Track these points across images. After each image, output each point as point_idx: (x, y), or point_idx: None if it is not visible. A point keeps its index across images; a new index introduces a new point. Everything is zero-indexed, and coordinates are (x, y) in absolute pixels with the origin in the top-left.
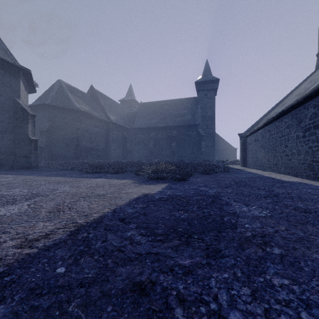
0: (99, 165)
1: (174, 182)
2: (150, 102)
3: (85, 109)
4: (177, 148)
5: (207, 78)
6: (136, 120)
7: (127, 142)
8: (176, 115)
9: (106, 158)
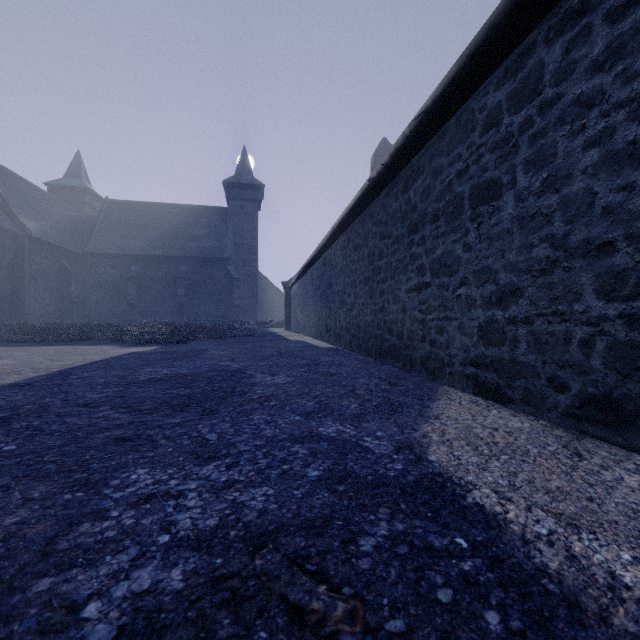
0: (38, 329)
1: (169, 345)
2: (129, 201)
3: None
4: (188, 299)
5: (245, 179)
6: (94, 236)
7: (71, 282)
8: (186, 236)
9: (13, 317)
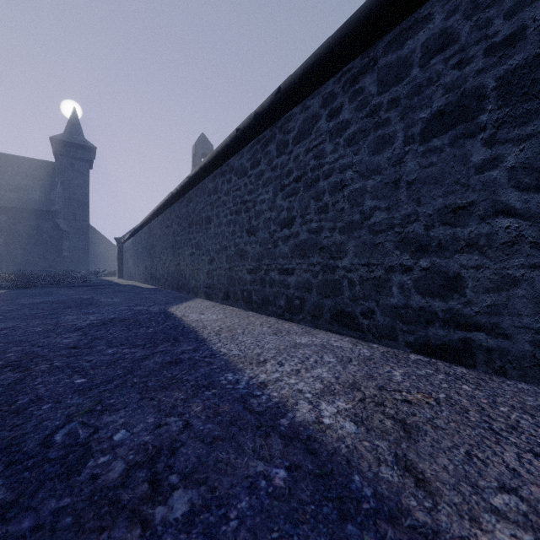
0: None
1: (14, 289)
2: None
3: None
4: (7, 249)
5: (75, 139)
6: None
7: None
8: (5, 185)
9: None
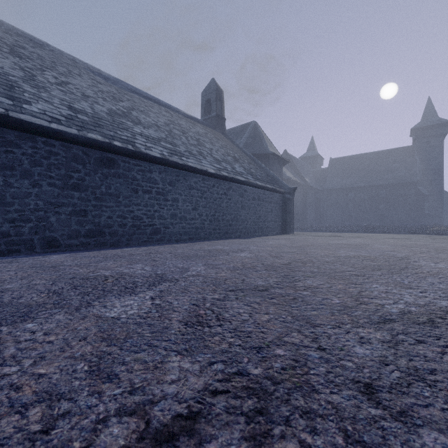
0: (373, 227)
1: None
2: (343, 157)
3: (291, 177)
4: (385, 211)
5: (430, 122)
6: (327, 180)
7: (320, 205)
8: (382, 171)
9: (302, 223)
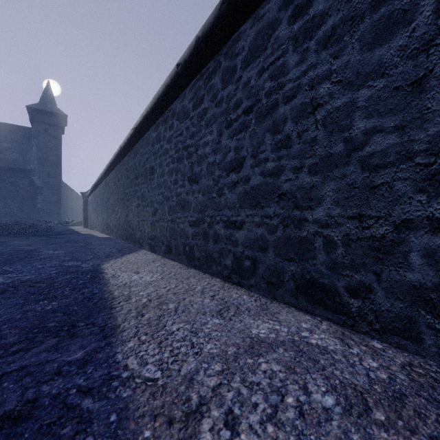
0: None
1: None
2: None
3: None
4: None
5: (49, 108)
6: None
7: None
8: None
9: None
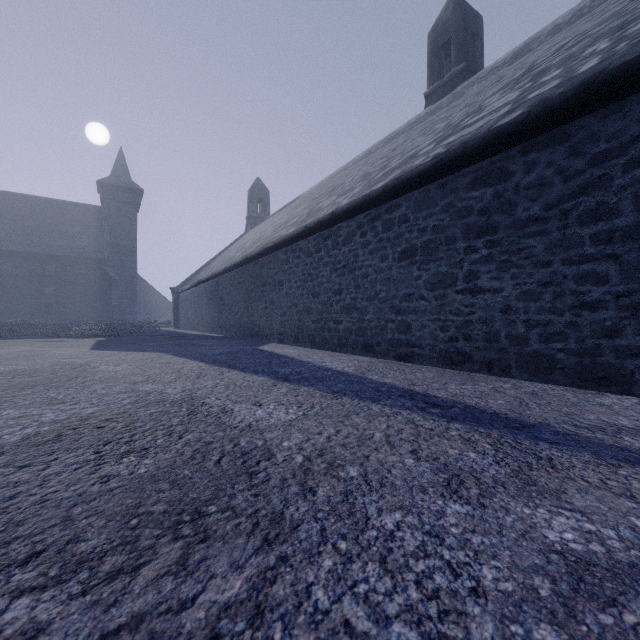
0: None
1: (109, 337)
2: None
3: None
4: (57, 299)
5: (122, 182)
6: None
7: None
8: (53, 233)
9: None
